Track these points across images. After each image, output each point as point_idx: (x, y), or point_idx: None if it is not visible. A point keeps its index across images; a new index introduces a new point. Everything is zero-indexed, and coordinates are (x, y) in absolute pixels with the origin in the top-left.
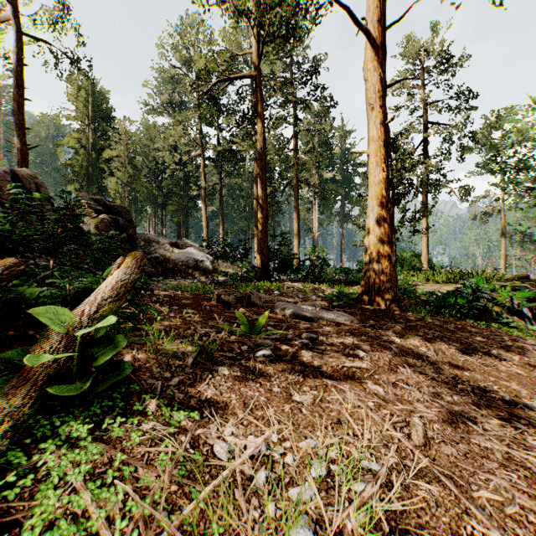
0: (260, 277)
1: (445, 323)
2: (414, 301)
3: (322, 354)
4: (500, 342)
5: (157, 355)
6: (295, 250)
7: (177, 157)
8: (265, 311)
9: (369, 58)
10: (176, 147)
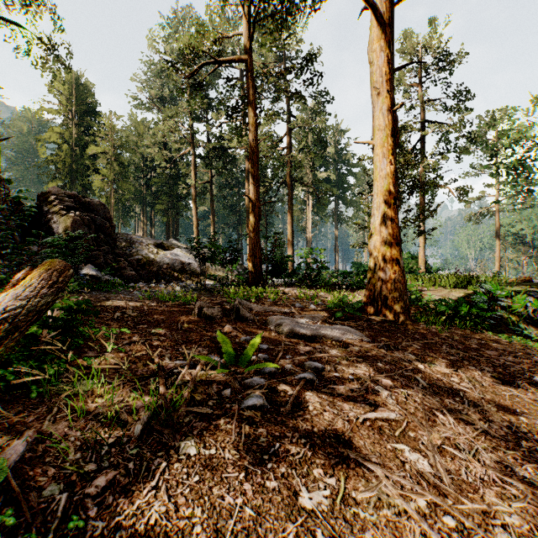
0: (252, 282)
1: (465, 338)
2: (424, 309)
3: (333, 396)
4: (536, 363)
5: (87, 419)
6: (289, 252)
7: (166, 155)
8: (256, 327)
9: (375, 36)
10: (165, 144)
